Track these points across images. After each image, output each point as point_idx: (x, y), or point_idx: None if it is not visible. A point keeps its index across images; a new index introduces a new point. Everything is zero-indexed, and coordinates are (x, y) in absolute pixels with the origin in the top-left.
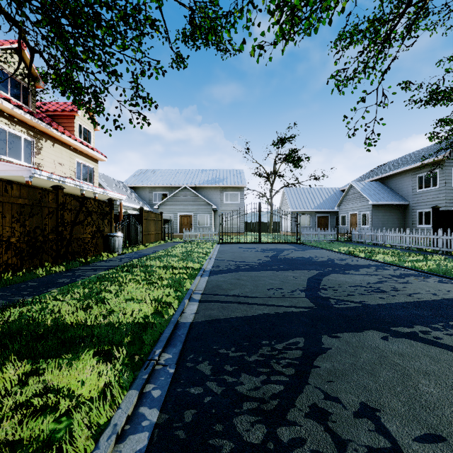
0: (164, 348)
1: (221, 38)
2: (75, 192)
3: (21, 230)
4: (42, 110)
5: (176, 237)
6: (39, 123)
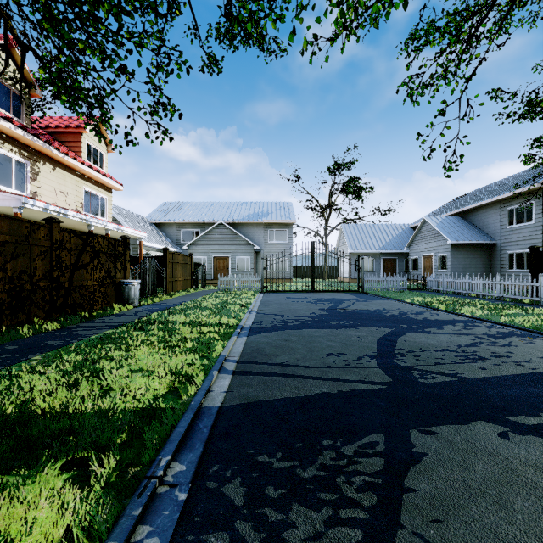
0: (176, 453)
1: (263, 28)
2: (81, 228)
3: (0, 275)
4: (41, 126)
5: (210, 284)
6: (34, 141)
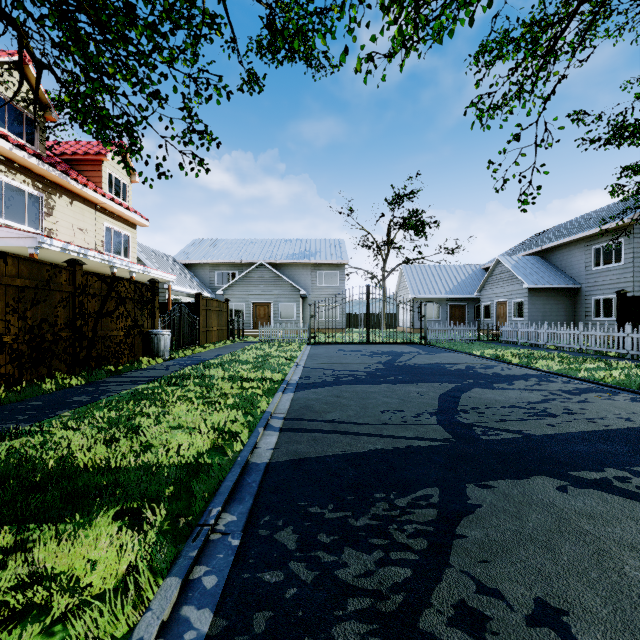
0: (225, 505)
1: (312, 46)
2: (103, 270)
3: (20, 324)
4: (56, 153)
5: (248, 335)
6: (50, 171)
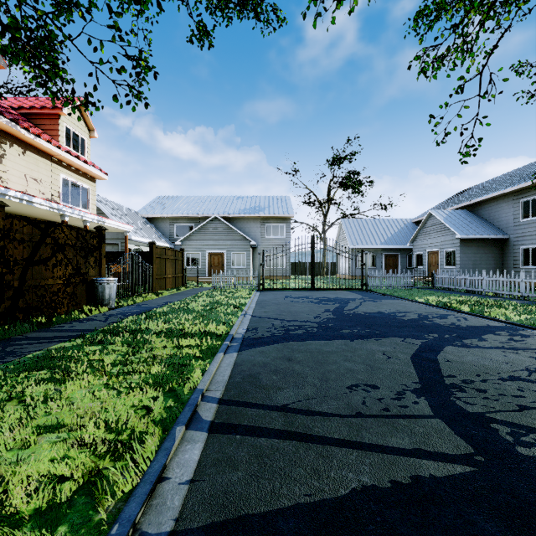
0: None
1: None
2: (56, 219)
3: None
4: (14, 107)
5: (203, 281)
6: None
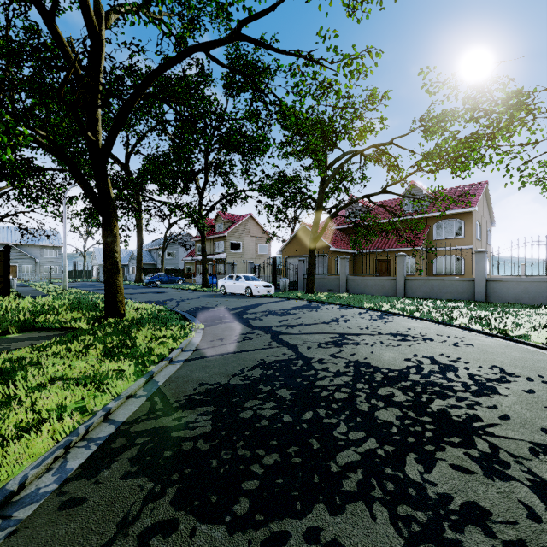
0: None
1: None
2: None
3: None
4: None
5: None
6: None
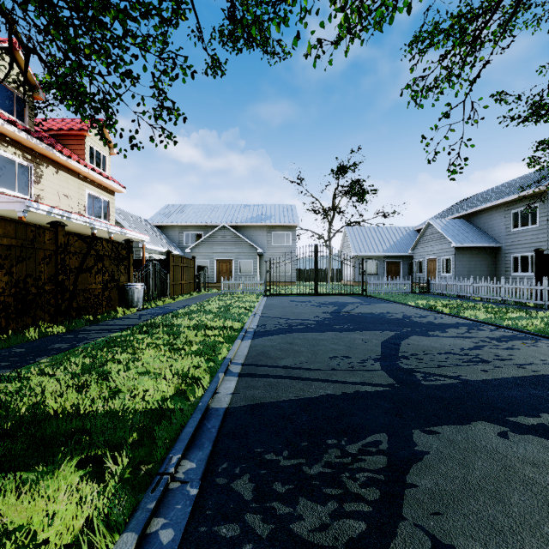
0: (185, 451)
1: (268, 32)
2: (85, 231)
3: (6, 279)
4: (44, 129)
5: (213, 288)
6: (38, 144)
